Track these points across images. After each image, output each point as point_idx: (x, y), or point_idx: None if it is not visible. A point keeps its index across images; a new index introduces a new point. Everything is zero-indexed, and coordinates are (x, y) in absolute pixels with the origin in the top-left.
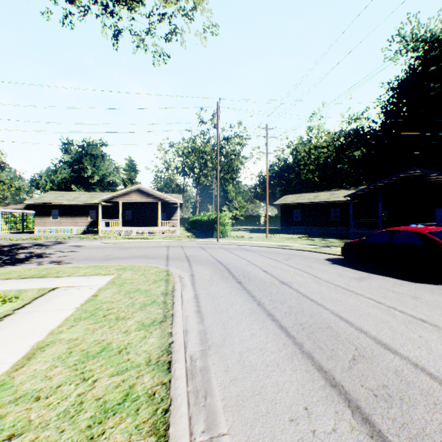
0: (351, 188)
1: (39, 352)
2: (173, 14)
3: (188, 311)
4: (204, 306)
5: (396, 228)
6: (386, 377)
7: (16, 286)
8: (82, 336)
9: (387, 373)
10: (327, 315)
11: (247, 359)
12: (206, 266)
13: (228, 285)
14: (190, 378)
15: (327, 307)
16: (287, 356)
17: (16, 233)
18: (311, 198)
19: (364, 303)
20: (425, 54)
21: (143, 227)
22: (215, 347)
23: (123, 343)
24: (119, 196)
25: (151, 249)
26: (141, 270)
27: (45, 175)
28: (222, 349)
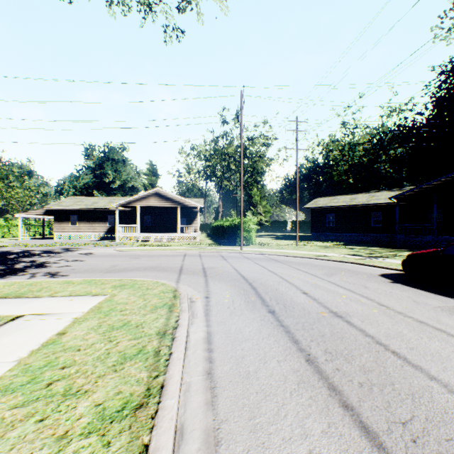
0: (394, 189)
1: None
2: None
3: (192, 373)
4: (218, 360)
5: None
6: None
7: None
8: None
9: None
10: (444, 397)
11: None
12: (227, 284)
13: (256, 317)
14: None
15: (433, 374)
16: None
17: (37, 238)
18: (347, 201)
19: None
20: None
21: (161, 233)
22: None
23: None
24: (136, 200)
25: (165, 259)
26: (142, 288)
27: (68, 181)
28: None
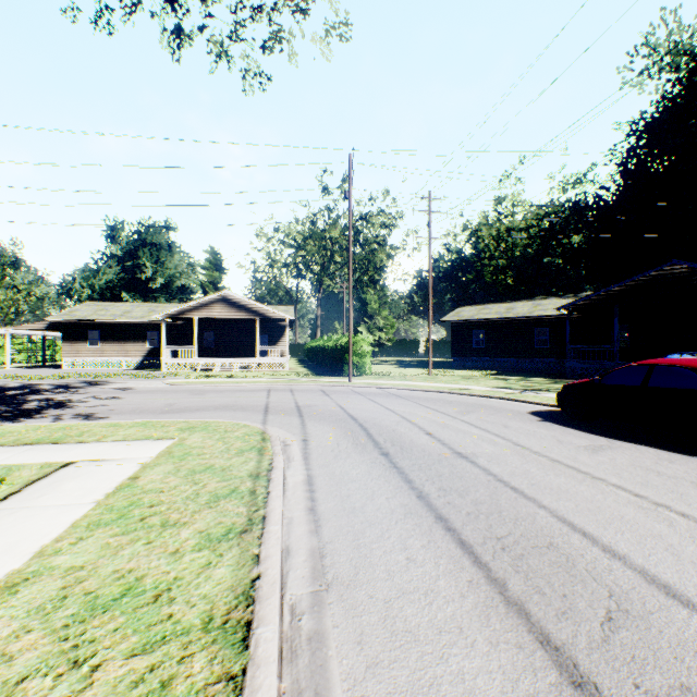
0: (567, 296)
1: (5, 596)
2: (275, 8)
3: (293, 510)
4: (322, 499)
5: (655, 361)
6: (683, 665)
7: (5, 459)
8: (93, 562)
9: (684, 654)
10: (546, 520)
11: (400, 615)
12: (330, 425)
13: (366, 459)
14: (287, 658)
15: (544, 504)
16: (478, 608)
17: (33, 367)
18: (502, 312)
19: (611, 496)
20: (691, 74)
21: (231, 358)
22: (338, 587)
23: (165, 578)
24: (193, 309)
25: (241, 395)
26: (219, 431)
27: (80, 277)
28: (351, 590)
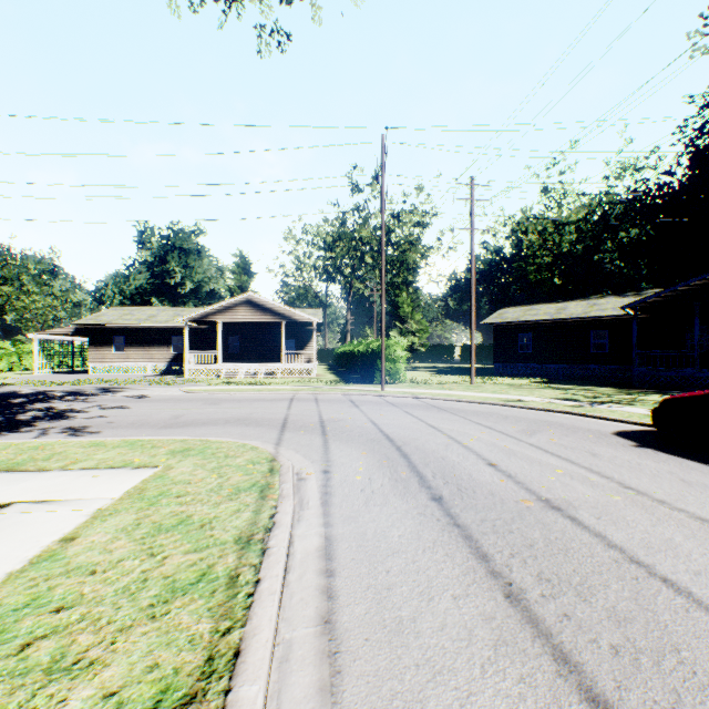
0: (628, 294)
1: None
2: None
3: (295, 621)
4: (345, 594)
5: None
6: None
7: None
8: None
9: None
10: None
11: None
12: (359, 448)
13: (411, 508)
14: None
15: None
16: None
17: (62, 372)
18: (552, 312)
19: None
20: None
21: (256, 364)
22: None
23: None
24: (216, 312)
25: (259, 405)
26: (218, 455)
27: (111, 283)
28: None
